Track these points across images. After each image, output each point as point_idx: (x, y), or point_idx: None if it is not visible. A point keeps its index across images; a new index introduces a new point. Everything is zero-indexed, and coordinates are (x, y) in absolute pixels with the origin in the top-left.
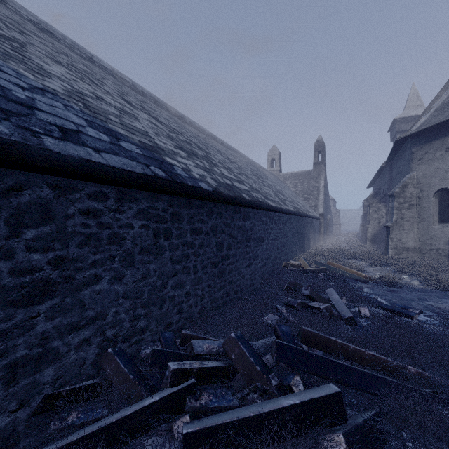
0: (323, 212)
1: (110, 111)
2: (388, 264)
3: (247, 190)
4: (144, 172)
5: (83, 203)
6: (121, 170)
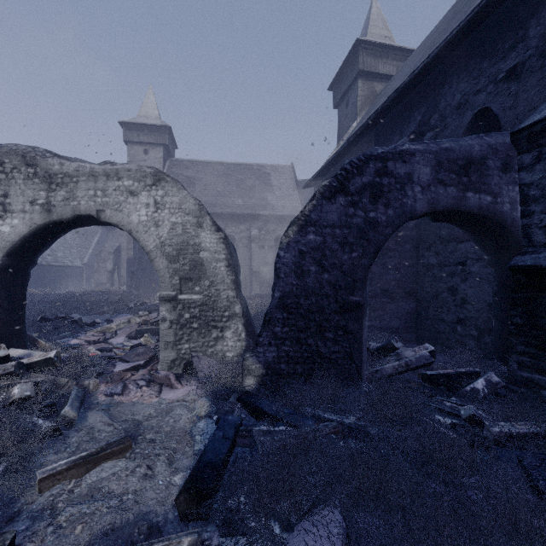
0: (85, 263)
1: None
2: None
3: None
4: None
5: None
6: None
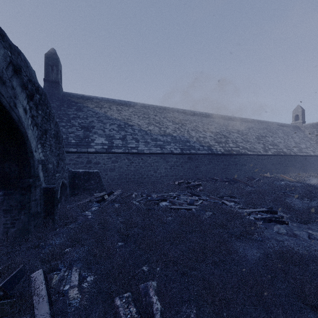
0: None
1: (202, 139)
2: None
3: (238, 150)
4: (207, 153)
5: (200, 157)
6: (204, 153)
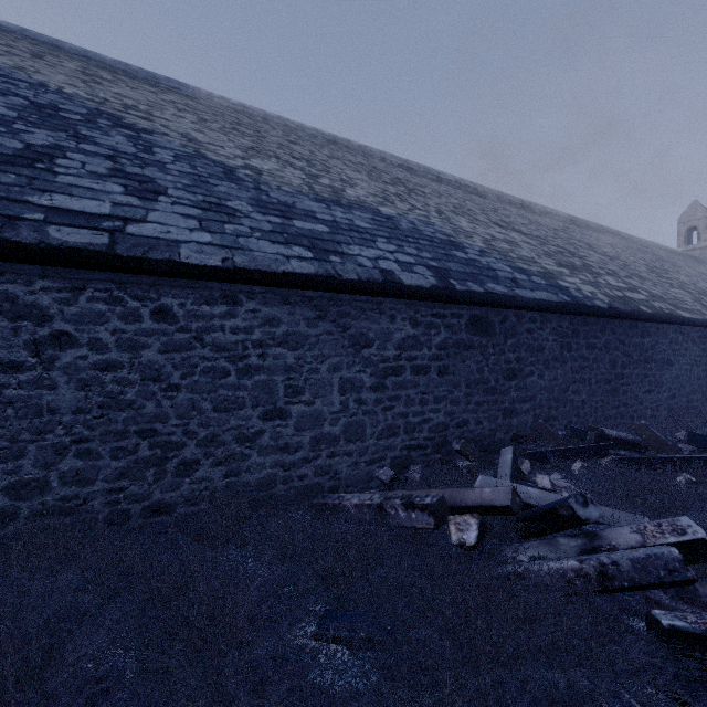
0: None
1: (506, 248)
2: None
3: (644, 300)
4: (559, 300)
5: (526, 325)
6: (548, 301)
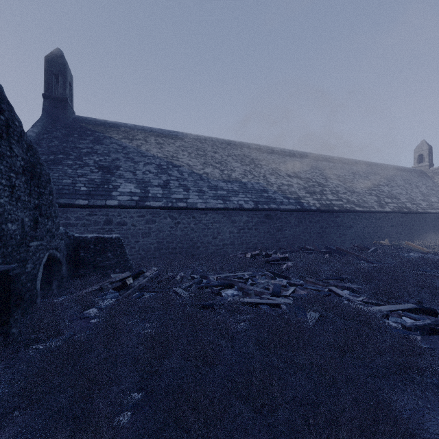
0: None
1: (286, 188)
2: None
3: (341, 204)
4: (295, 208)
5: (284, 216)
6: (291, 209)
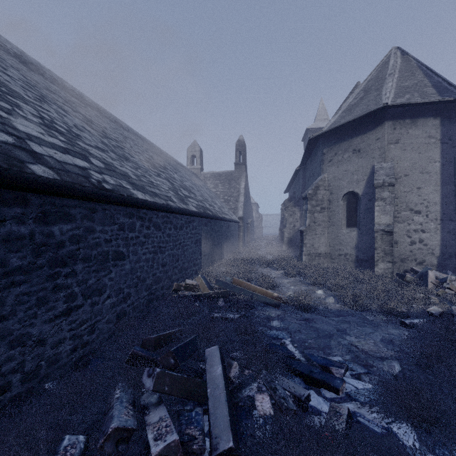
0: (242, 215)
1: None
2: (302, 274)
3: (79, 166)
4: None
5: None
6: None
